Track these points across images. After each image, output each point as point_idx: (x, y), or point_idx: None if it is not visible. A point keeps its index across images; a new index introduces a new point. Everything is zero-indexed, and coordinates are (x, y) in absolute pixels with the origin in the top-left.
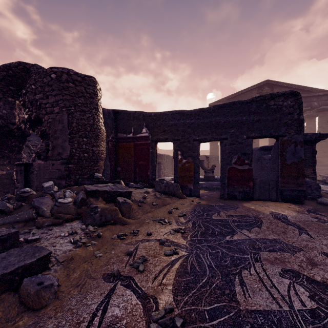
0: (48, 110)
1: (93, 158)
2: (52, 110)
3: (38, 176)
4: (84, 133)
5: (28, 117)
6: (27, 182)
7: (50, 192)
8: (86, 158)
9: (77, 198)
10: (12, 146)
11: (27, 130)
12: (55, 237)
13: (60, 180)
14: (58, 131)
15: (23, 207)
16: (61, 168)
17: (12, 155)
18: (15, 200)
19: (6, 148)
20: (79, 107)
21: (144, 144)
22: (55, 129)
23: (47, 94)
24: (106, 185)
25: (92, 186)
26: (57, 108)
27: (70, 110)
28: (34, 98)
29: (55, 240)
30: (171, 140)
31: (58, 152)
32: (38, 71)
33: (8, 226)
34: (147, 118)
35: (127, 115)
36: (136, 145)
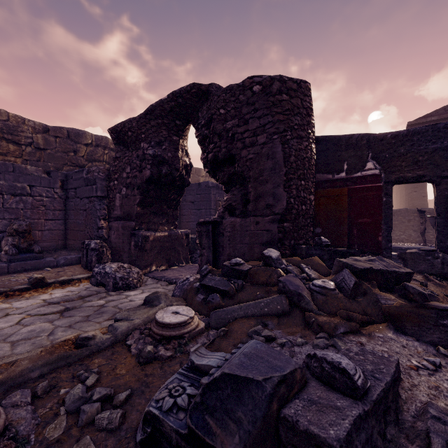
0: (248, 141)
1: (310, 212)
2: (254, 141)
3: (232, 240)
4: (302, 172)
5: (213, 156)
6: (215, 247)
7: (281, 267)
8: (304, 212)
9: (341, 281)
10: (171, 200)
11: (187, 178)
12: (408, 367)
13: (269, 246)
14: (265, 171)
15: (249, 289)
16: (271, 229)
17: (170, 211)
18: (221, 275)
19: (165, 203)
20: (295, 131)
21: (369, 188)
22: (260, 169)
23: (245, 117)
24: (369, 258)
25: (348, 259)
26: (263, 137)
27: (285, 137)
28: (224, 127)
29: (425, 379)
30: (433, 179)
31: (266, 204)
32: (230, 87)
33: (257, 322)
34: (375, 143)
35: (334, 142)
36: (351, 192)
